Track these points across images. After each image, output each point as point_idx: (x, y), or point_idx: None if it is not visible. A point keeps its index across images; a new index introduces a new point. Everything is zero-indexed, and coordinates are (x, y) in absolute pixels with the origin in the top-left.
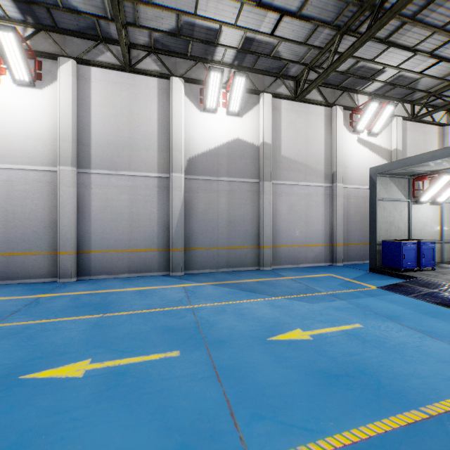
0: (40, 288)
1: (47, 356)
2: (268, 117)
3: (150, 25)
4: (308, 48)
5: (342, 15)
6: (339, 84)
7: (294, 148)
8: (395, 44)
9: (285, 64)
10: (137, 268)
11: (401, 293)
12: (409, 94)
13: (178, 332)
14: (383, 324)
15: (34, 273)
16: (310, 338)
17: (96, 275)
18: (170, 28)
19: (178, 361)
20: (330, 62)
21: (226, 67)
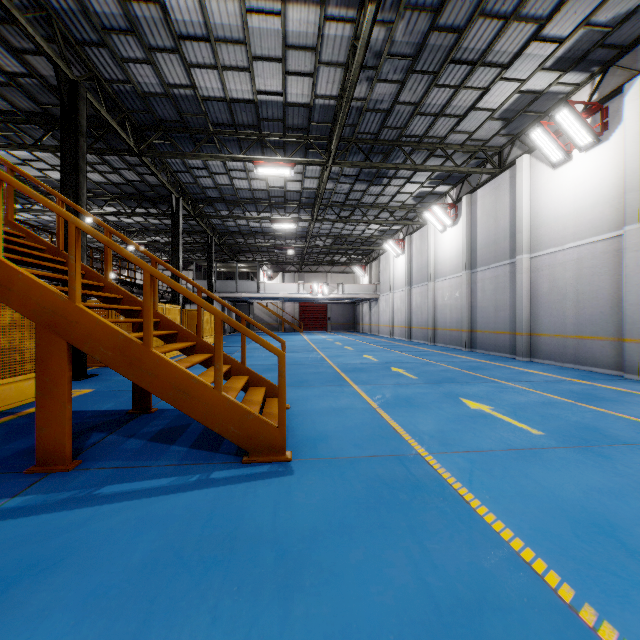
0: (590, 376)
1: (484, 398)
2: None
3: None
4: None
5: None
6: None
7: None
8: None
9: None
10: None
11: None
12: None
13: (589, 433)
14: None
15: (599, 361)
16: None
17: None
18: None
19: (523, 434)
20: None
21: None
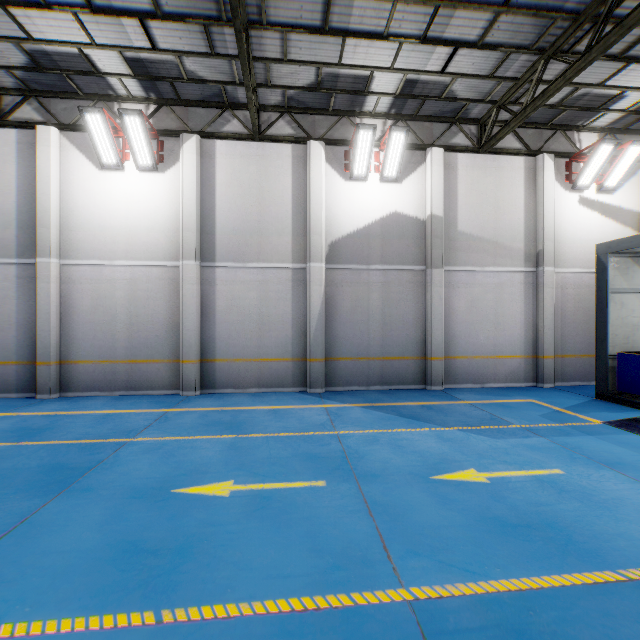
0: (164, 401)
1: (191, 474)
2: (438, 180)
3: (284, 83)
4: (496, 81)
5: (545, 34)
6: (548, 121)
7: (477, 220)
8: (637, 59)
9: (463, 105)
10: (268, 381)
11: (638, 433)
12: None
13: (322, 460)
14: (596, 472)
15: (156, 383)
16: (486, 481)
17: (221, 388)
18: (308, 82)
19: (325, 491)
20: (530, 99)
21: (379, 119)
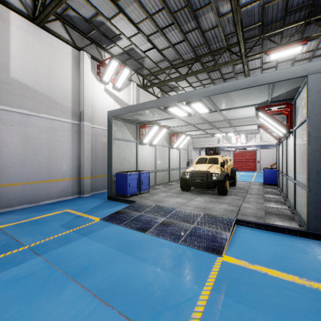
0: None
1: None
2: None
3: None
4: None
5: None
6: (87, 33)
7: (32, 75)
8: (124, 12)
9: None
10: None
11: (116, 222)
12: (140, 68)
13: None
14: (56, 300)
15: None
16: None
17: None
18: None
19: None
20: None
21: None
